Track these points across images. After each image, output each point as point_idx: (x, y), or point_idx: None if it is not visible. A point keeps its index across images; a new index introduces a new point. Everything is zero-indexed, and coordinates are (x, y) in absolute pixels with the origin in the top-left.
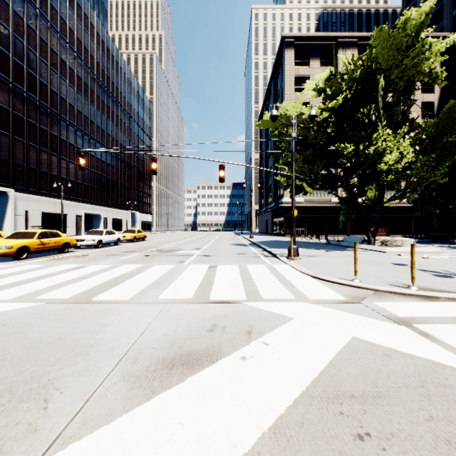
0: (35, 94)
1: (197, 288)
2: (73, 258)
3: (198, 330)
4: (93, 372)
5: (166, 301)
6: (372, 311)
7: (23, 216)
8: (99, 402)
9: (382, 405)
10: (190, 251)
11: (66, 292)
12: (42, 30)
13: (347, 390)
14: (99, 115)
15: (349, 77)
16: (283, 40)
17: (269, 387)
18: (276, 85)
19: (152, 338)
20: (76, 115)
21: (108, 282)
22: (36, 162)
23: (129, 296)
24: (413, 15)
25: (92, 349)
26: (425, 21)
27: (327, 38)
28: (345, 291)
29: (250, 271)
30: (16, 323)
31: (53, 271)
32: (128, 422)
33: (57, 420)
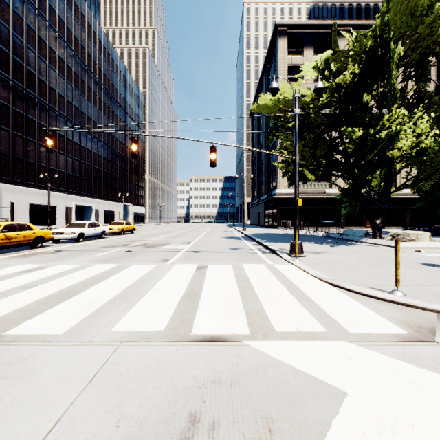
0: (22, 82)
1: (175, 307)
2: (41, 255)
3: None
4: None
5: (121, 338)
6: None
7: (9, 207)
8: None
9: None
10: (178, 246)
11: None
12: (29, 18)
13: None
14: (90, 106)
15: (358, 48)
16: (277, 29)
17: None
18: (268, 76)
19: None
20: (66, 106)
21: (56, 294)
22: (23, 152)
23: (68, 324)
24: None
25: None
26: None
27: (321, 26)
28: (394, 314)
29: (248, 274)
30: None
31: None
32: None
33: None
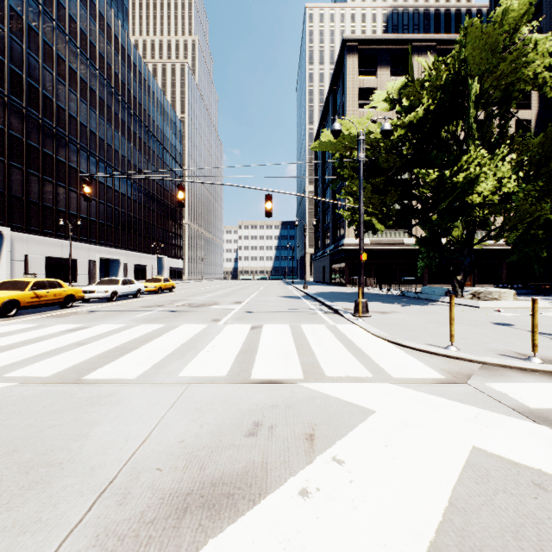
0: (38, 110)
1: (233, 360)
2: (76, 315)
3: (232, 434)
4: (47, 526)
5: (189, 381)
6: (488, 397)
7: (22, 261)
8: None
9: None
10: (228, 306)
11: (51, 366)
12: (46, 32)
13: None
14: (117, 137)
15: (432, 82)
16: (345, 44)
17: None
18: (335, 101)
19: (160, 448)
20: (89, 137)
21: (113, 350)
22: (39, 194)
23: (137, 372)
24: (513, 3)
25: (59, 472)
26: (529, 12)
27: (398, 41)
28: (441, 365)
29: (306, 333)
30: None
31: (44, 333)
32: None
33: None
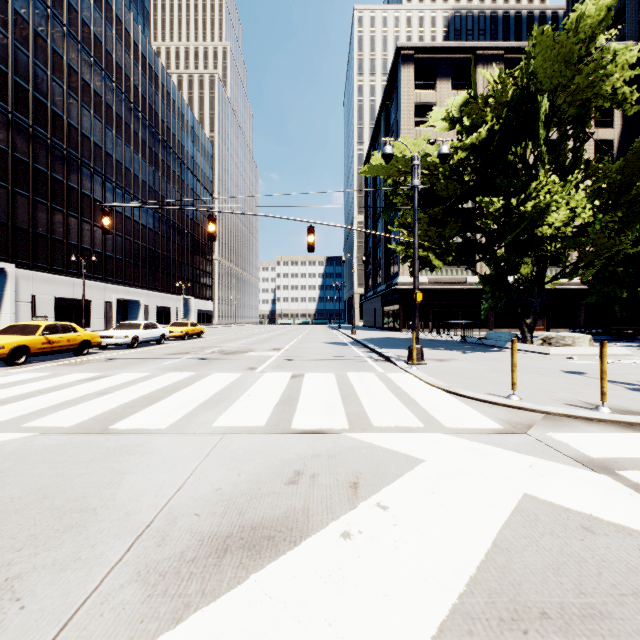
0: (46, 129)
1: (272, 410)
2: (93, 363)
3: (271, 482)
4: (87, 564)
5: (224, 431)
6: (547, 447)
7: (28, 302)
8: (86, 628)
9: (600, 634)
10: (265, 353)
11: (72, 416)
12: (55, 39)
13: (532, 602)
14: (137, 159)
15: (496, 99)
16: (399, 53)
17: (393, 595)
18: (388, 118)
19: (196, 495)
20: (104, 160)
21: (139, 400)
22: (47, 225)
23: (167, 422)
24: (589, 9)
25: (93, 517)
26: (607, 19)
27: (461, 49)
28: (500, 415)
29: (353, 382)
30: None
31: (60, 382)
32: None
33: None
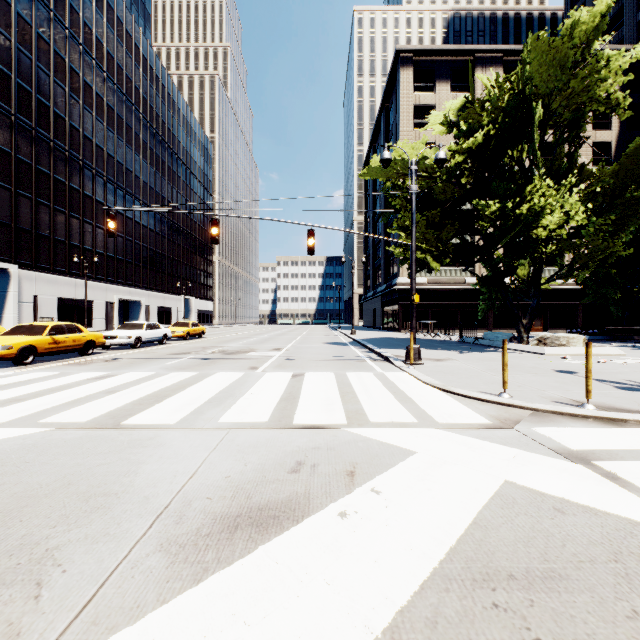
0: (48, 131)
1: (274, 407)
2: (98, 362)
3: (275, 471)
4: (115, 538)
5: (229, 426)
6: (532, 440)
7: (31, 303)
8: (121, 586)
9: (557, 591)
10: (266, 353)
11: (85, 412)
12: (57, 41)
13: (502, 567)
14: (138, 160)
15: (492, 105)
16: (398, 56)
17: (383, 561)
18: (387, 119)
19: (207, 482)
20: (106, 161)
21: (147, 398)
22: (49, 226)
23: (176, 418)
24: (584, 17)
25: (116, 500)
26: (601, 26)
27: (460, 52)
28: (490, 411)
29: (352, 381)
30: (6, 460)
31: (69, 381)
32: (164, 621)
33: (53, 616)
